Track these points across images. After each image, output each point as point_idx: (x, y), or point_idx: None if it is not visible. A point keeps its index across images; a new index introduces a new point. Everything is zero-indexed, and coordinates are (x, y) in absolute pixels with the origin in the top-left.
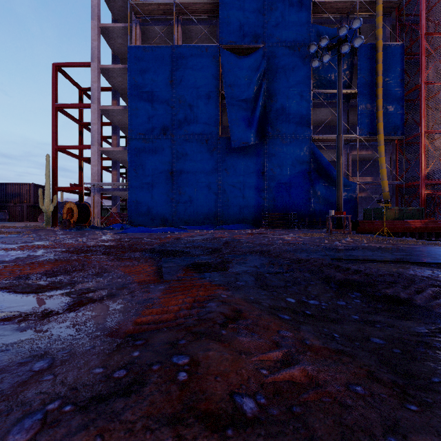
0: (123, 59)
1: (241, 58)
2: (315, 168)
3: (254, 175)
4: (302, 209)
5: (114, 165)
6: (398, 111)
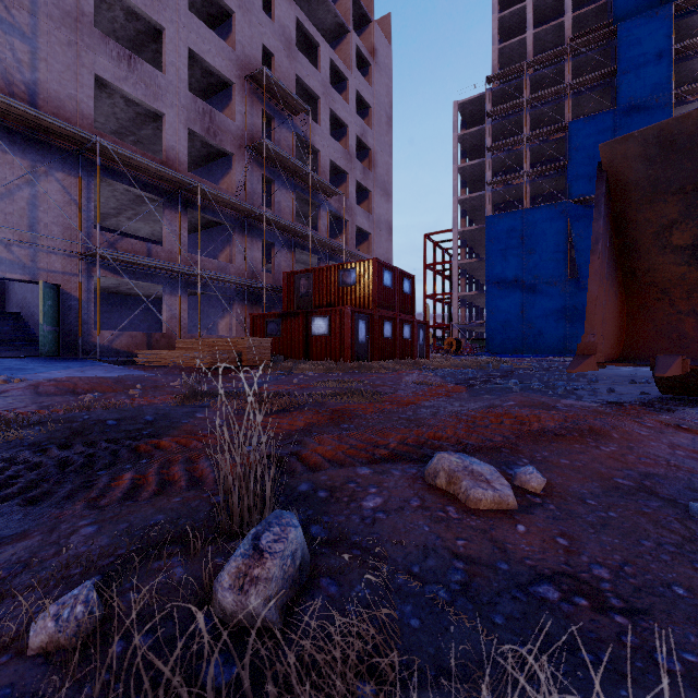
0: (469, 210)
1: (590, 208)
2: None
3: None
4: None
5: (462, 303)
6: None
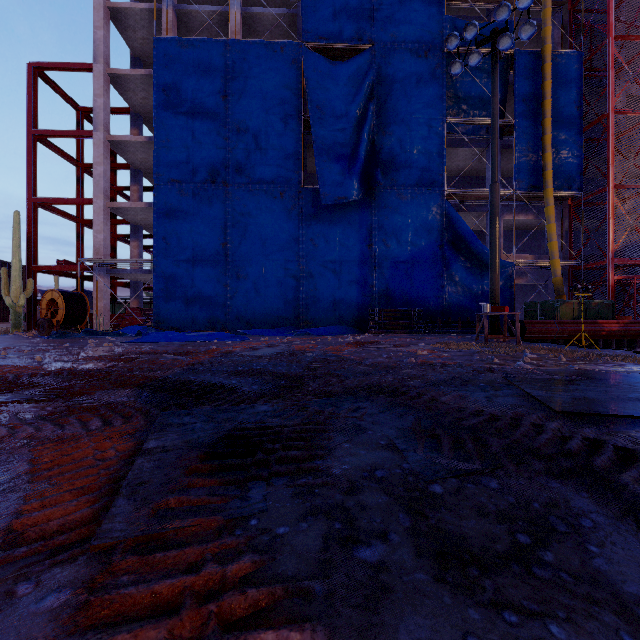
0: (149, 64)
1: (336, 64)
2: (450, 239)
3: (357, 249)
4: (430, 303)
5: (133, 232)
6: (574, 155)
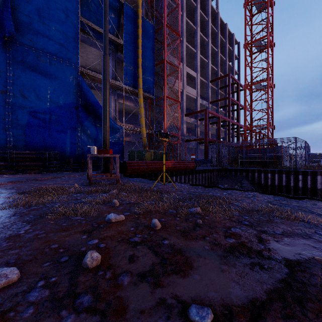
0: None
1: None
2: (83, 104)
3: None
4: (67, 148)
5: None
6: (151, 76)
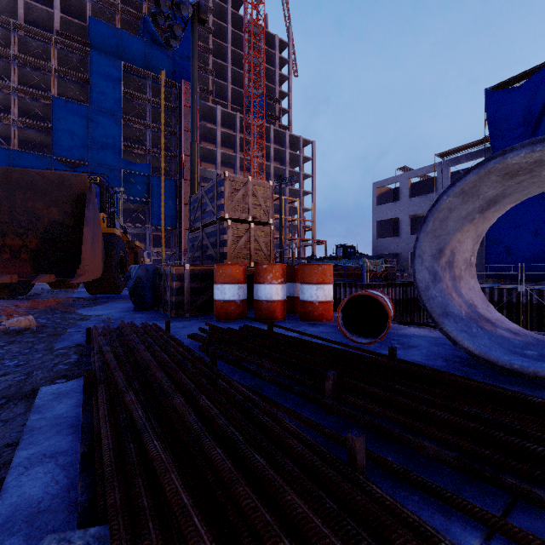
0: None
1: (71, 169)
2: None
3: None
4: None
5: None
6: (174, 215)
